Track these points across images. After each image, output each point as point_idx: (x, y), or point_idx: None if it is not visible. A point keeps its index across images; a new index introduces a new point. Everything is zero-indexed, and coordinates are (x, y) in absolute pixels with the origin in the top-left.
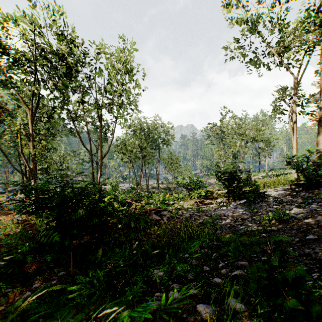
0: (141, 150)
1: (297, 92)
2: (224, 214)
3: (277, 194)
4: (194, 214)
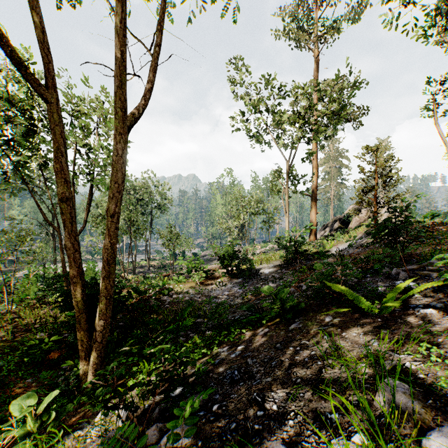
0: (130, 222)
1: (291, 172)
2: (222, 293)
3: (268, 271)
4: (195, 296)
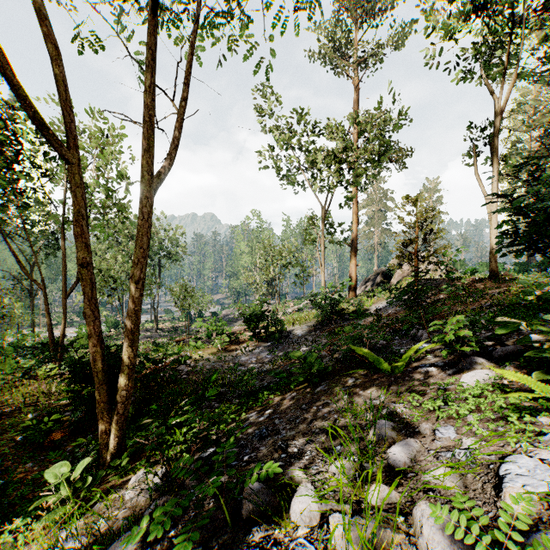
0: None
1: (328, 219)
2: (248, 360)
3: (301, 334)
4: (217, 364)
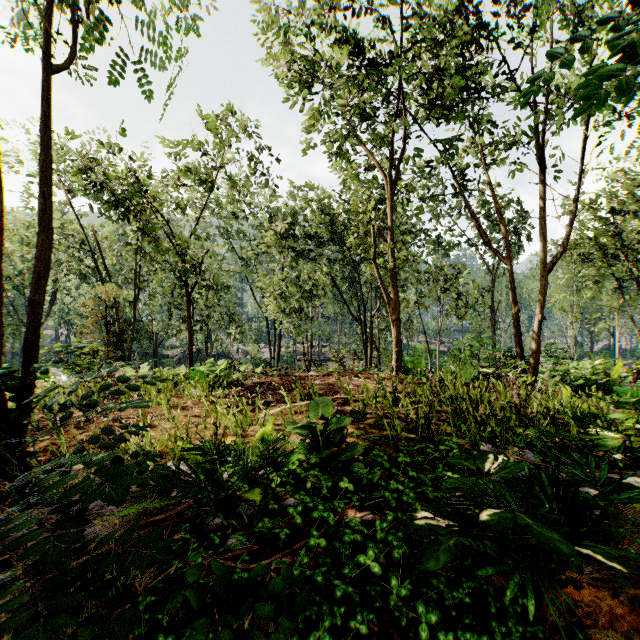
0: None
1: None
2: None
3: None
4: None
